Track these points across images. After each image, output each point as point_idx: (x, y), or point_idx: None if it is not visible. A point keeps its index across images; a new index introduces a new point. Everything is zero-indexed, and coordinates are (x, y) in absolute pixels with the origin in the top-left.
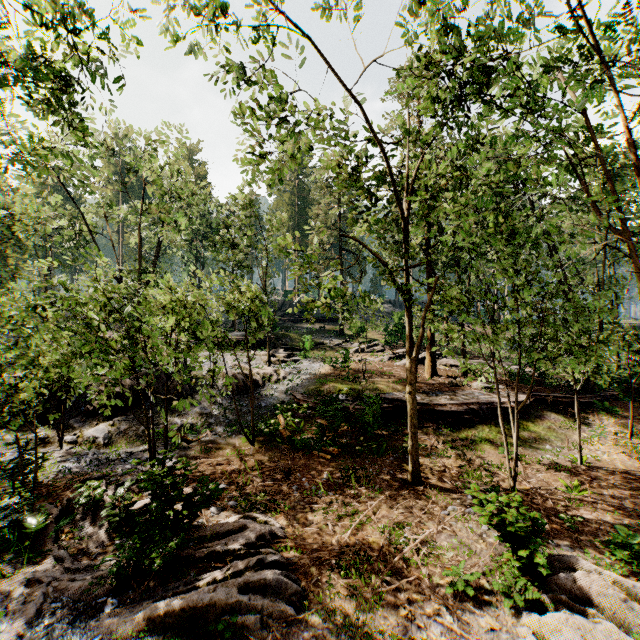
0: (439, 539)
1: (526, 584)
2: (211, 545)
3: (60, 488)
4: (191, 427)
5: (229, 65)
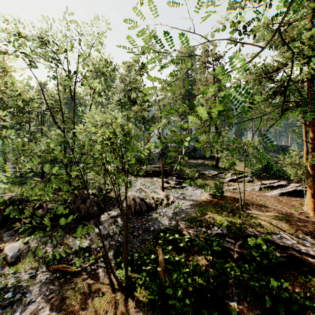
0: None
1: None
2: None
3: None
4: (85, 250)
5: None
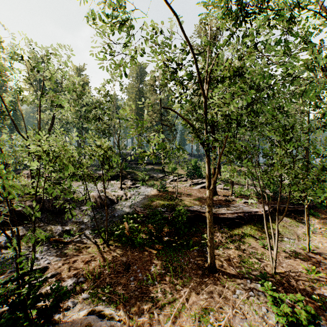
0: (235, 323)
1: None
2: None
3: None
4: (68, 232)
5: None
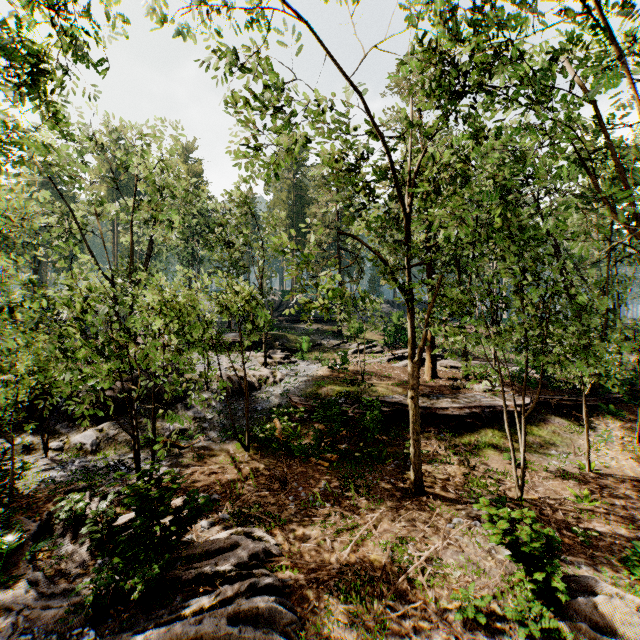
0: (445, 556)
1: (541, 608)
2: (200, 565)
3: (42, 500)
4: (184, 432)
5: (221, 50)
